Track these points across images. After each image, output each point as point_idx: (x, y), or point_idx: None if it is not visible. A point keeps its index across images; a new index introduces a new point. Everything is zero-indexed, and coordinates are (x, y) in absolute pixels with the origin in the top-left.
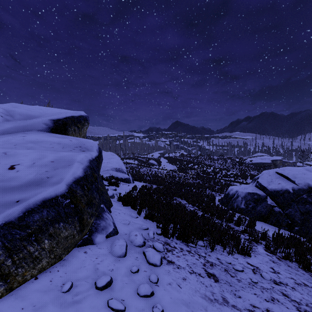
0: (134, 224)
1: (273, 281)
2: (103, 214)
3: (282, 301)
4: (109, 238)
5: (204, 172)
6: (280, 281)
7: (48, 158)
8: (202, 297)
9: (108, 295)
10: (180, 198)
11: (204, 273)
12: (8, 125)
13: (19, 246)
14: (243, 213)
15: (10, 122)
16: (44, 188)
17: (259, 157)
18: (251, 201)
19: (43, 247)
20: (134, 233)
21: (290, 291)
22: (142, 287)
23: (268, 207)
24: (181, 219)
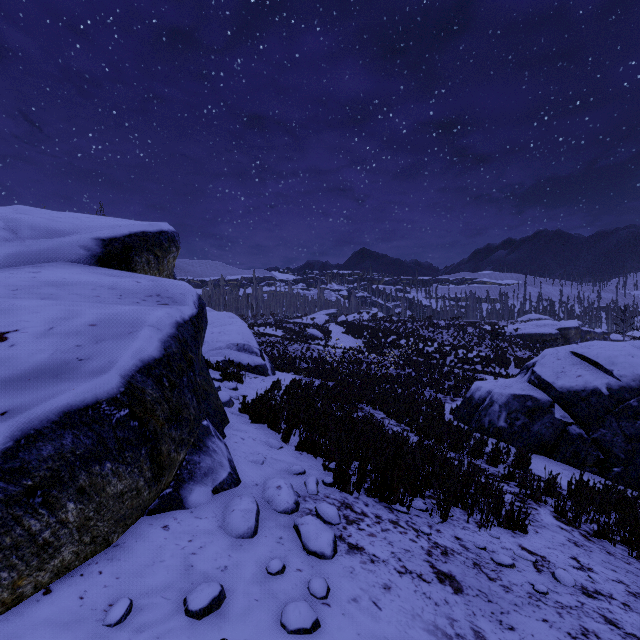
0: (275, 462)
1: (580, 588)
2: (207, 441)
3: (606, 637)
4: (221, 493)
5: (421, 354)
6: (595, 589)
7: (83, 317)
8: (428, 630)
9: (215, 630)
10: (371, 406)
11: (429, 572)
12: (3, 249)
13: (3, 520)
14: (504, 438)
15: (9, 243)
16: (69, 384)
17: (533, 323)
18: (520, 412)
19: (64, 520)
20: (274, 482)
21: (621, 612)
22: (292, 610)
23: (557, 426)
24: (375, 452)
